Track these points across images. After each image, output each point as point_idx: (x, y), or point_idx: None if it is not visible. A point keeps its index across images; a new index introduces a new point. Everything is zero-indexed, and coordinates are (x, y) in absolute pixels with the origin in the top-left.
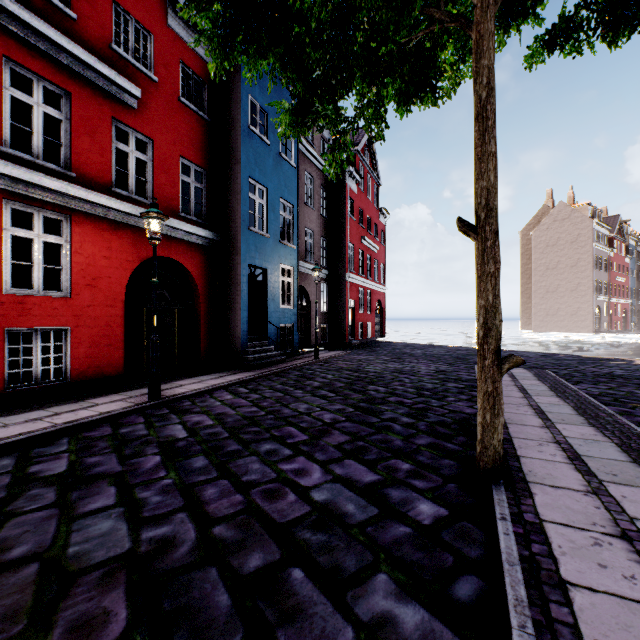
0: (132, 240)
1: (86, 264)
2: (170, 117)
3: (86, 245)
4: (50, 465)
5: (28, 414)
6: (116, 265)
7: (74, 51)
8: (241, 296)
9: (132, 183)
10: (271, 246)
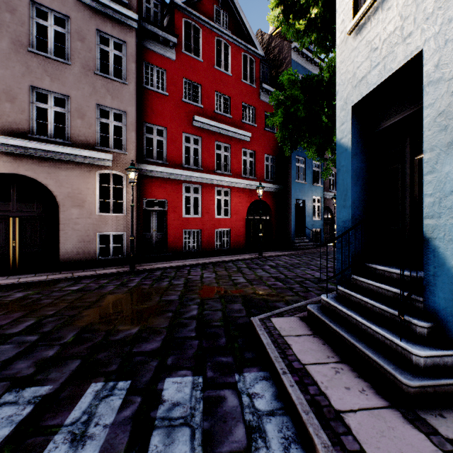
0: (248, 194)
1: (234, 206)
2: (261, 139)
3: (234, 199)
4: (241, 265)
5: (224, 256)
6: (243, 205)
7: (232, 130)
8: (292, 215)
9: (248, 171)
10: (307, 188)
